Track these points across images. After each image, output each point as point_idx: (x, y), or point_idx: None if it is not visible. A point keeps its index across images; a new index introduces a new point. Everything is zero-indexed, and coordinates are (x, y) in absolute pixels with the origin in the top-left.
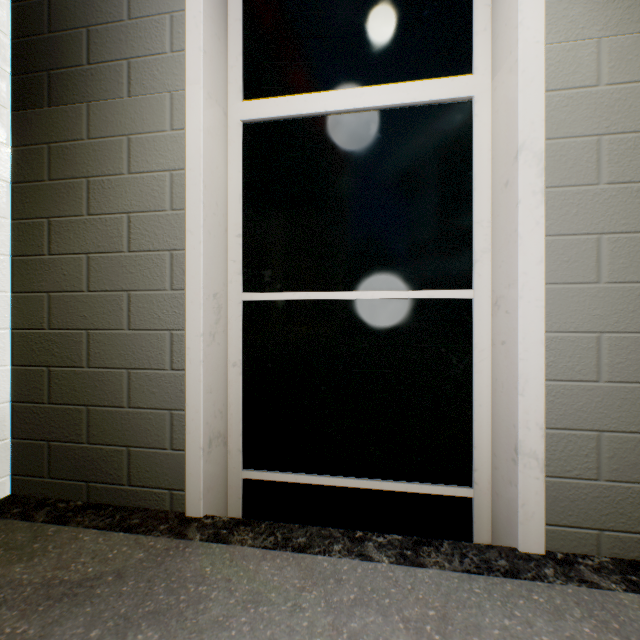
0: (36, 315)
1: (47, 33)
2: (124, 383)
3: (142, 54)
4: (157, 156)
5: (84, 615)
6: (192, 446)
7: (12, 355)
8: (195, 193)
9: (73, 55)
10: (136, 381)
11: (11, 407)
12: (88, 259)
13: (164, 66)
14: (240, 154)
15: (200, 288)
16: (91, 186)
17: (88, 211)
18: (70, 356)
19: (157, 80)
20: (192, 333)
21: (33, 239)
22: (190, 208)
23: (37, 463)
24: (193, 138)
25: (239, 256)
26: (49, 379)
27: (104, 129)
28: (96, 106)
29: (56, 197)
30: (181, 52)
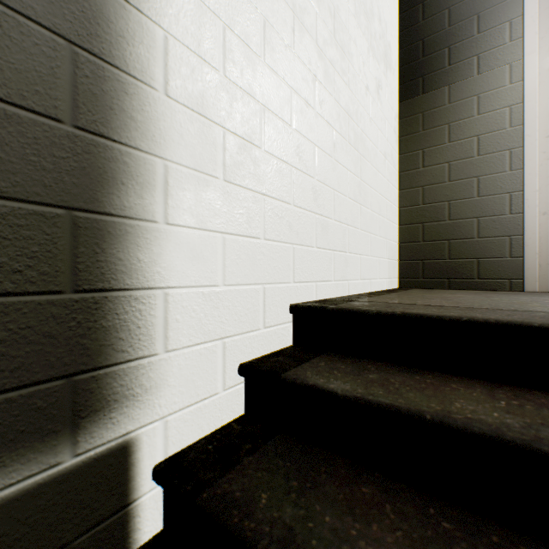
0: (414, 199)
1: (421, 58)
2: (474, 226)
3: (487, 50)
4: (498, 101)
5: (528, 295)
6: (529, 253)
7: (398, 221)
8: (531, 114)
9: (438, 64)
10: (483, 224)
11: (398, 246)
12: (448, 165)
13: (504, 51)
14: (548, 88)
15: (535, 165)
16: (450, 128)
17: (448, 141)
18: (436, 216)
19: (498, 60)
20: (529, 191)
21: (412, 162)
22: (527, 123)
23: (414, 272)
24: (530, 84)
25: (547, 149)
26: (422, 229)
27: (459, 96)
28: (454, 86)
29: (427, 138)
30: (517, 40)
